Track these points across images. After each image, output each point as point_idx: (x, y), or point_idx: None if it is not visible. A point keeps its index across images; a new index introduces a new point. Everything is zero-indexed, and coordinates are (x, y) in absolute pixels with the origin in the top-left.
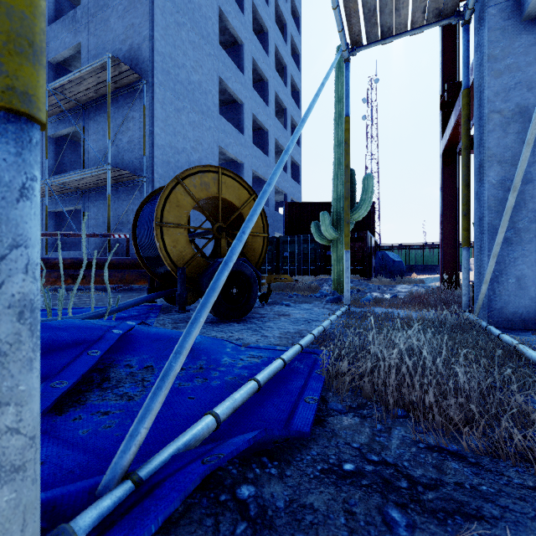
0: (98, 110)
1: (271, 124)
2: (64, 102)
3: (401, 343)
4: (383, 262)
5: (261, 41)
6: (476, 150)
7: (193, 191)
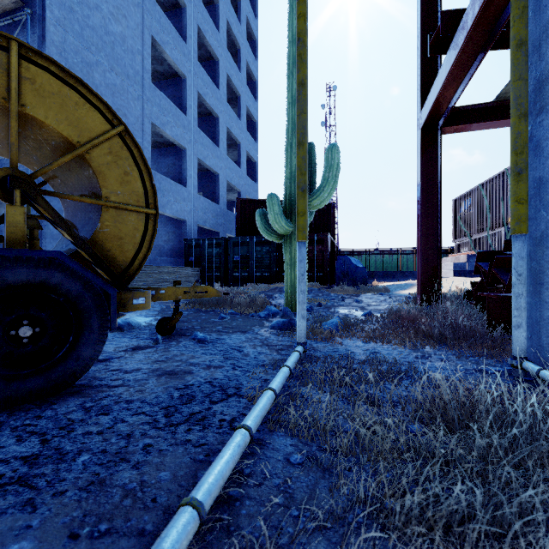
0: None
1: (223, 110)
2: None
3: None
4: (345, 268)
5: (211, 14)
6: None
7: None
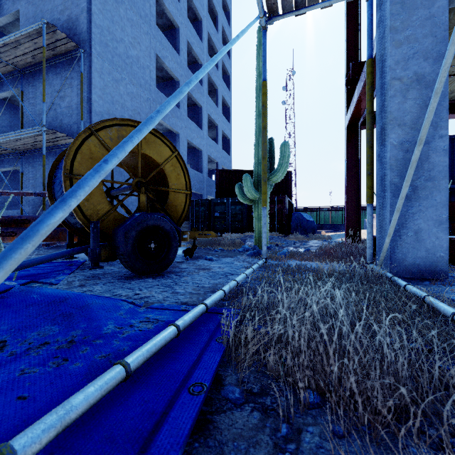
0: (36, 75)
1: (205, 101)
2: (1, 66)
3: (314, 305)
4: (299, 221)
5: (196, 28)
6: (378, 116)
7: (110, 144)
